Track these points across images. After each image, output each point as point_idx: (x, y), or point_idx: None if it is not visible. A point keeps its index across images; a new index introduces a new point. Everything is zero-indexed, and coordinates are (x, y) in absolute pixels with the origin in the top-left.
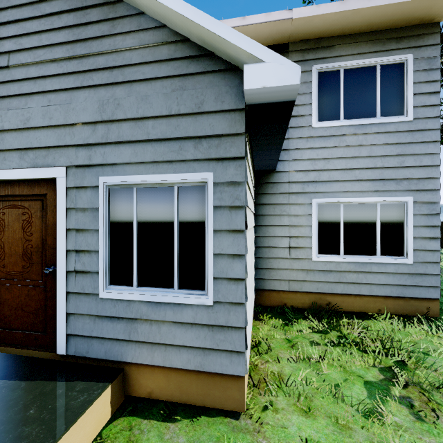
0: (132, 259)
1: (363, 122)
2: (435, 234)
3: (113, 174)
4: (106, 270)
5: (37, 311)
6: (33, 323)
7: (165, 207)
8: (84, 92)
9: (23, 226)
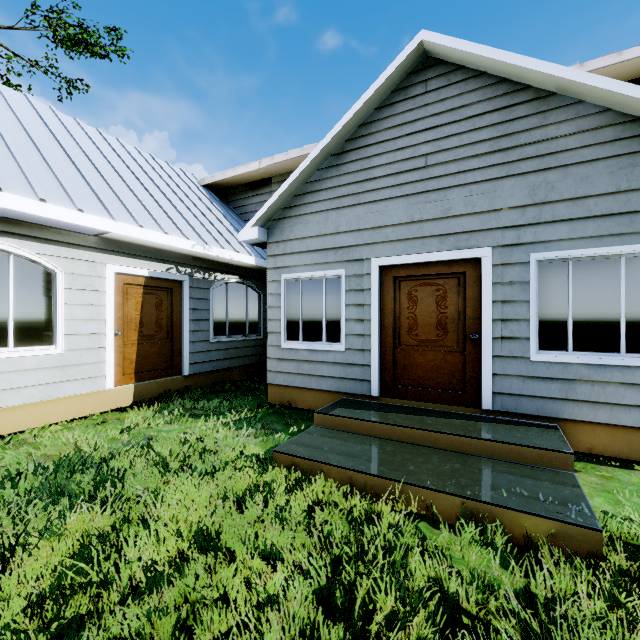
0: (565, 327)
1: None
2: None
3: (545, 251)
4: (535, 337)
5: (453, 373)
6: (449, 383)
7: (607, 277)
8: (509, 180)
9: (436, 301)
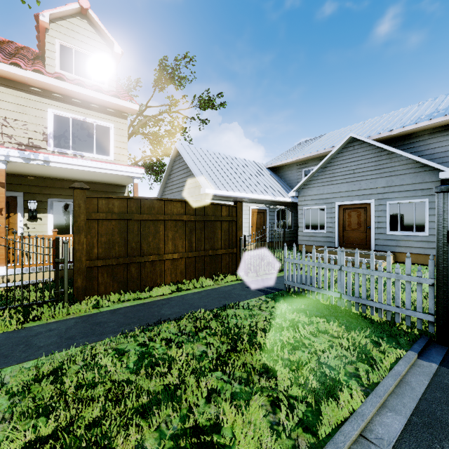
0: (397, 224)
1: None
2: None
3: (391, 201)
4: (388, 227)
5: (363, 239)
6: (361, 242)
7: (410, 209)
8: (380, 179)
9: (357, 216)
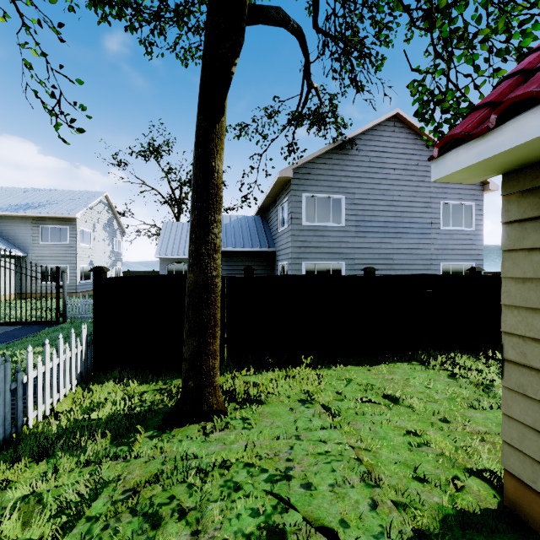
0: None
1: (55, 243)
2: (75, 275)
3: None
4: None
5: None
6: None
7: None
8: None
9: None
